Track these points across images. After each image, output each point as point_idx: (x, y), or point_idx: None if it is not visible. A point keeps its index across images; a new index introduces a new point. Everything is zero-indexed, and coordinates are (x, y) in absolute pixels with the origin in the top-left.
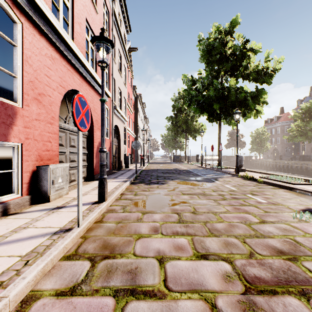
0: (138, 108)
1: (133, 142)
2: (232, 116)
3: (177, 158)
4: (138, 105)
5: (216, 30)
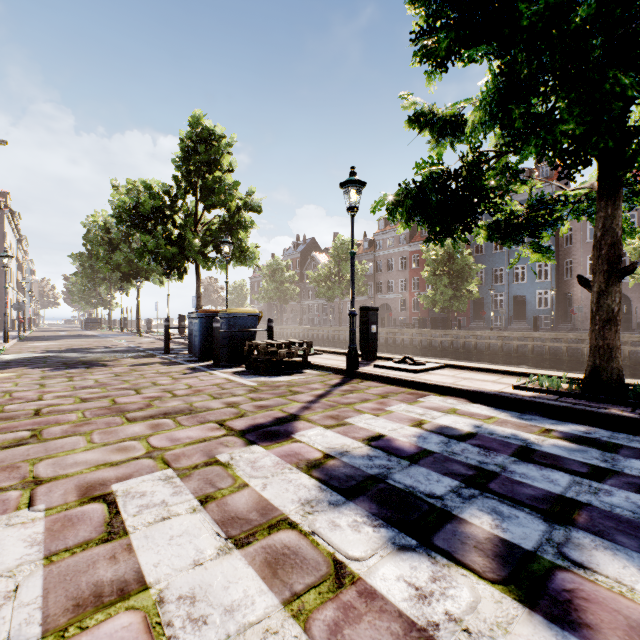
0: (6, 231)
1: (15, 304)
2: (146, 279)
3: (93, 322)
4: (6, 226)
5: (127, 192)
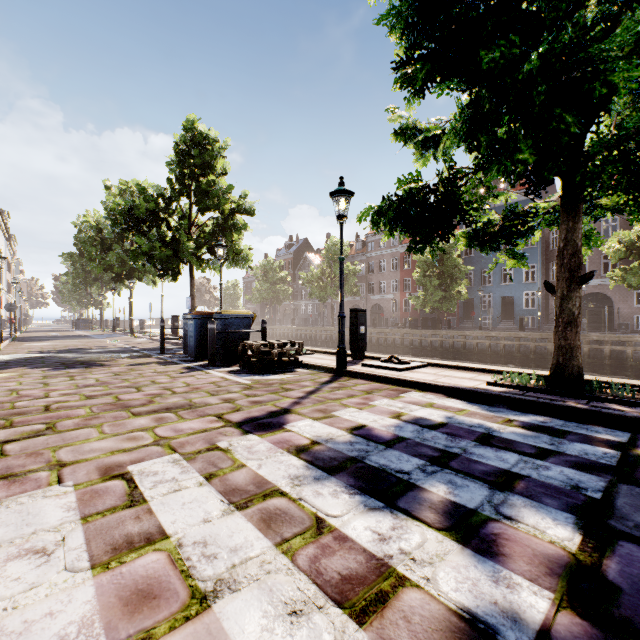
0: None
1: (7, 304)
2: (139, 280)
3: (84, 323)
4: None
5: (119, 193)
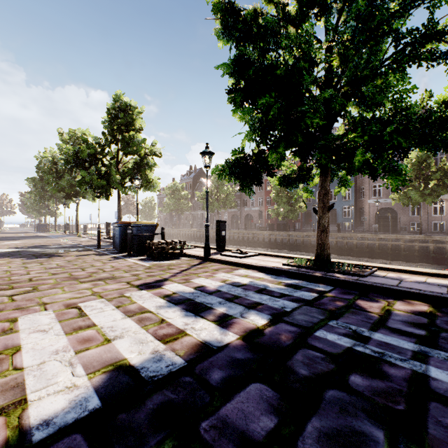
0: None
1: None
2: (83, 197)
3: (43, 227)
4: None
5: (69, 138)
